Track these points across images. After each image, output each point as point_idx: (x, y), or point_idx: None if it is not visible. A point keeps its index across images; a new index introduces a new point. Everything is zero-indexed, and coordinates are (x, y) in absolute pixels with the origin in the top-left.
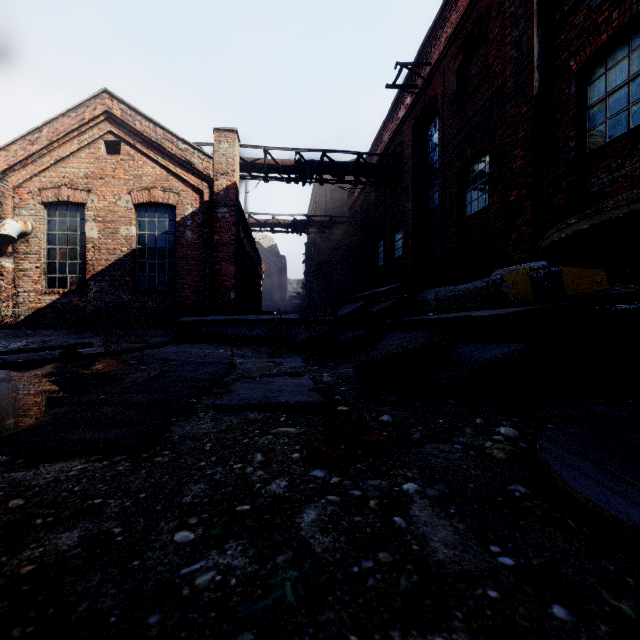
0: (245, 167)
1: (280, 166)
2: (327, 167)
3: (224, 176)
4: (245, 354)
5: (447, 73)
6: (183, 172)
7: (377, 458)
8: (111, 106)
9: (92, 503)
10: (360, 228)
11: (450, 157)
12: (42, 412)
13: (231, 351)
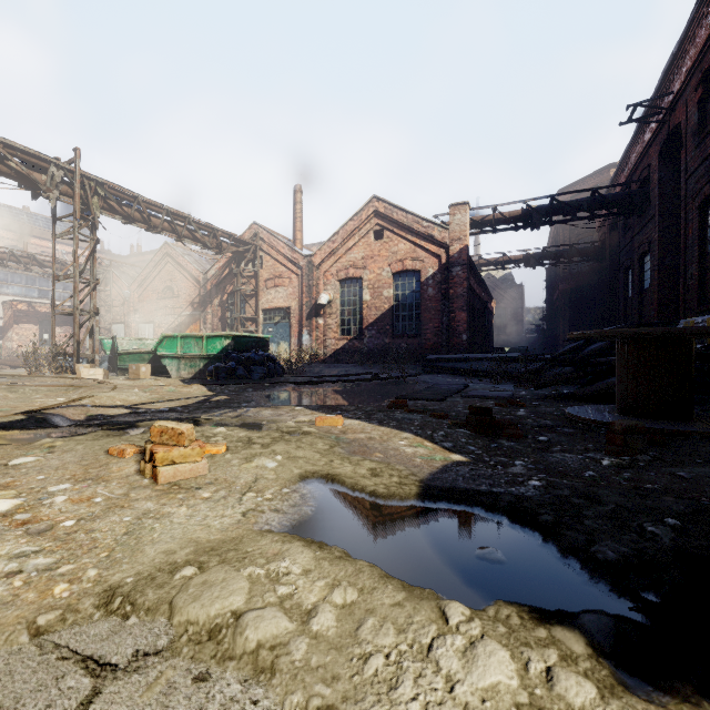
0: (475, 225)
1: (507, 219)
2: (556, 209)
3: (457, 241)
4: (474, 382)
5: (689, 103)
6: (426, 244)
7: (519, 408)
8: (378, 206)
9: (436, 405)
10: (608, 253)
11: (692, 190)
12: (396, 394)
13: (465, 379)
